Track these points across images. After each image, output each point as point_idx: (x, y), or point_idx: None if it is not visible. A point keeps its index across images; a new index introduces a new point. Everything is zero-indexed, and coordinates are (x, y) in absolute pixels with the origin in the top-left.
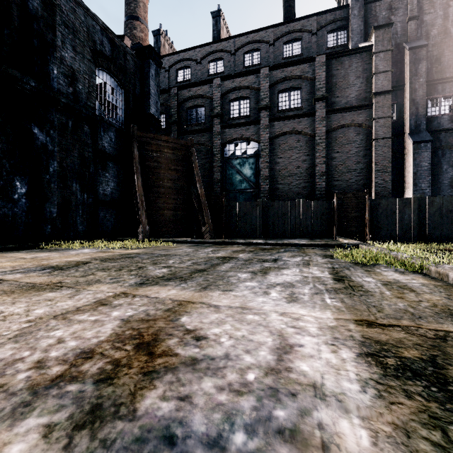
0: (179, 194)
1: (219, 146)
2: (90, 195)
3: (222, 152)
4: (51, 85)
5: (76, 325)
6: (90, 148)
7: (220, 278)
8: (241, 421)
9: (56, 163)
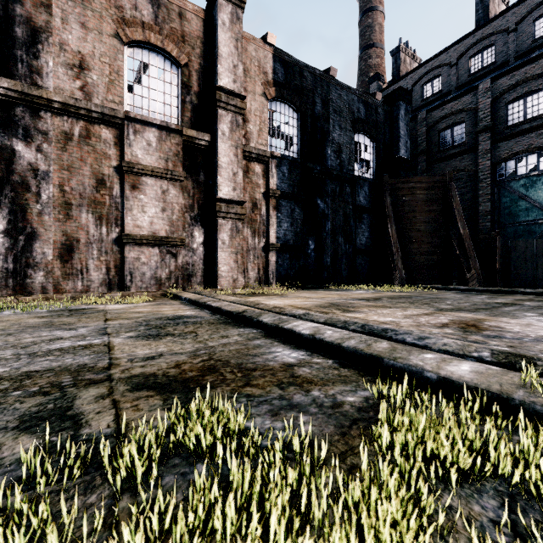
0: (434, 237)
1: (488, 168)
2: (350, 246)
3: (493, 175)
4: (326, 164)
5: (427, 318)
6: (350, 206)
7: (505, 313)
8: (527, 339)
9: (329, 223)
